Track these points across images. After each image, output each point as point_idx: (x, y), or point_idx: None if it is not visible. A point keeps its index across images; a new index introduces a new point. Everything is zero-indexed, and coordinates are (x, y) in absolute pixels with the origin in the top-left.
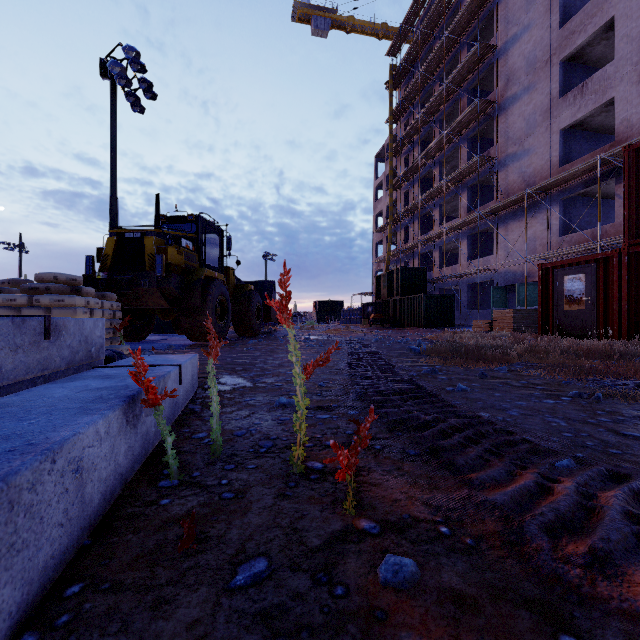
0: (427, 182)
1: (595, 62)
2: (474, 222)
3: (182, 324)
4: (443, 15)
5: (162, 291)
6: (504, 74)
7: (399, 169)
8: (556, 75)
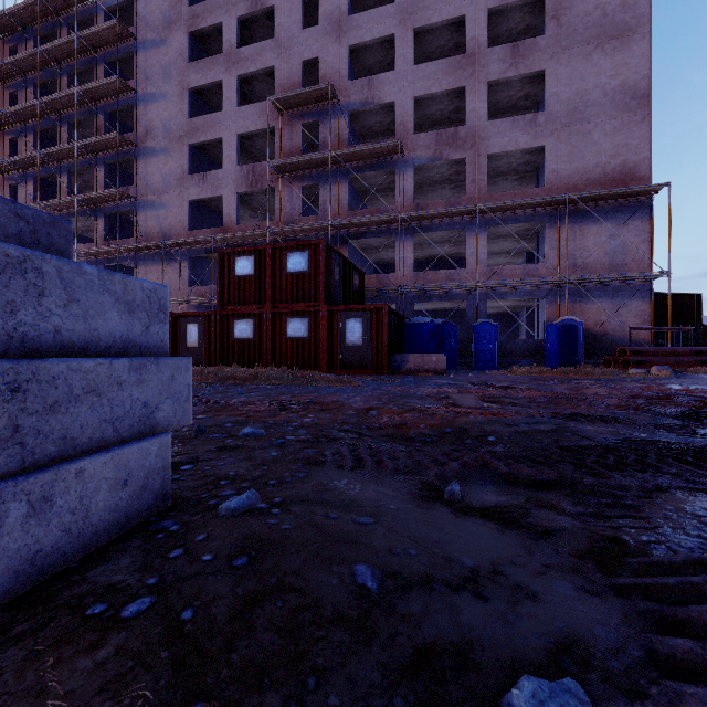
0: (49, 185)
1: (214, 158)
2: (113, 253)
3: None
4: (74, 6)
5: None
6: (144, 123)
7: None
8: (187, 154)
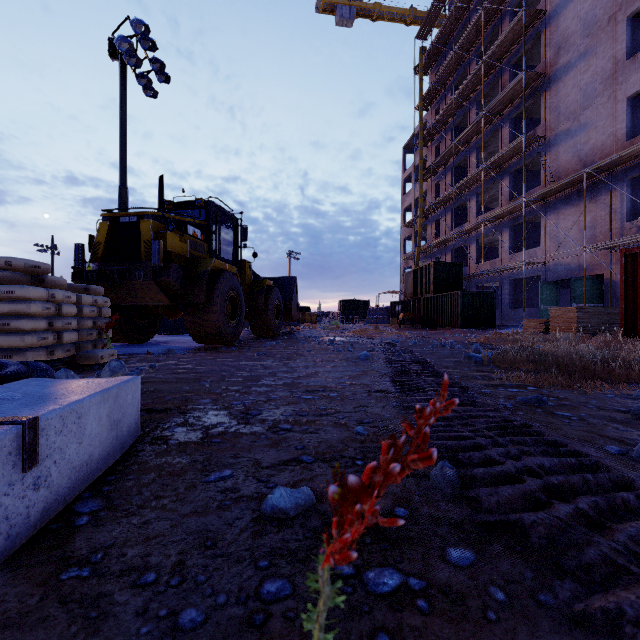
0: (461, 171)
1: None
2: (517, 211)
3: (186, 324)
4: None
5: (160, 284)
6: (554, 41)
7: (429, 159)
8: (622, 34)
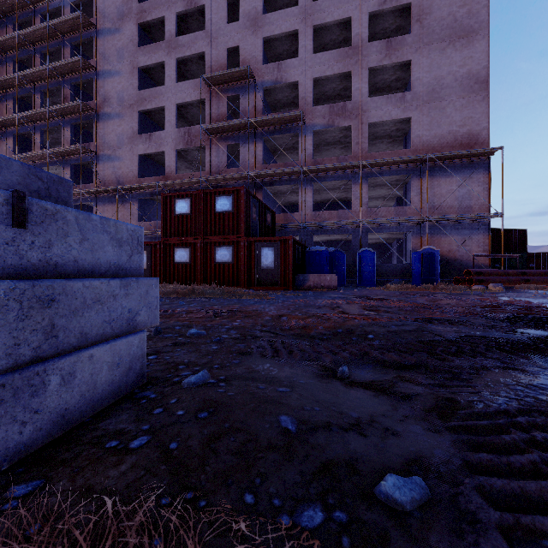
0: (25, 140)
1: (157, 122)
2: (77, 195)
3: None
4: None
5: None
6: (102, 93)
7: None
8: (136, 118)
